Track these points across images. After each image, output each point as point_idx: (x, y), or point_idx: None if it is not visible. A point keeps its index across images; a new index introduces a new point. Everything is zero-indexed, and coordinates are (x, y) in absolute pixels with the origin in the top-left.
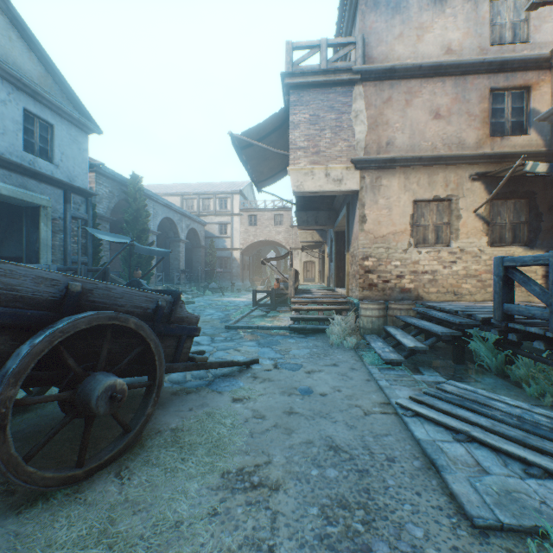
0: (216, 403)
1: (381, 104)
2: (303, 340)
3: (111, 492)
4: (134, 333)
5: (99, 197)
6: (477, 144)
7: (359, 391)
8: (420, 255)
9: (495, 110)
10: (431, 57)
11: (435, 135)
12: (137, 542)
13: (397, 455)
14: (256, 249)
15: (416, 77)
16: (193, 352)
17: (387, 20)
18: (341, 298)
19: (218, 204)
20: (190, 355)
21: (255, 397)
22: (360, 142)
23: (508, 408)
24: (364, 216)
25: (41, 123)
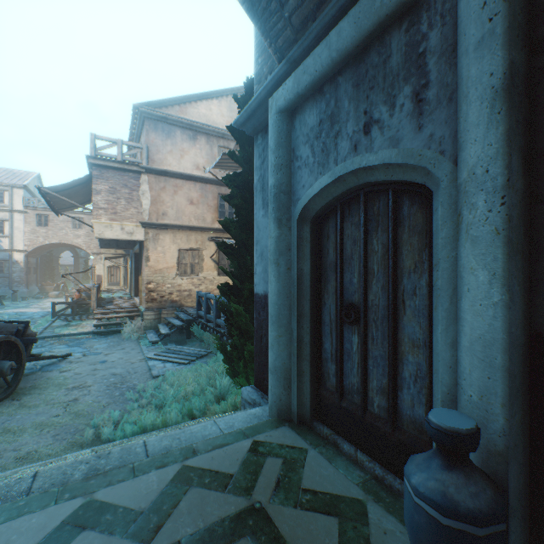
0: (51, 375)
1: (160, 189)
2: (104, 339)
3: (16, 402)
4: (11, 344)
5: None
6: (212, 222)
7: (133, 357)
8: (183, 281)
9: (222, 204)
10: (189, 169)
11: (191, 213)
12: (40, 404)
13: (139, 371)
14: (47, 250)
15: (180, 178)
16: None
17: (163, 140)
18: (135, 307)
19: None
20: (31, 354)
21: (74, 368)
22: (146, 210)
23: (189, 350)
24: (149, 257)
25: None
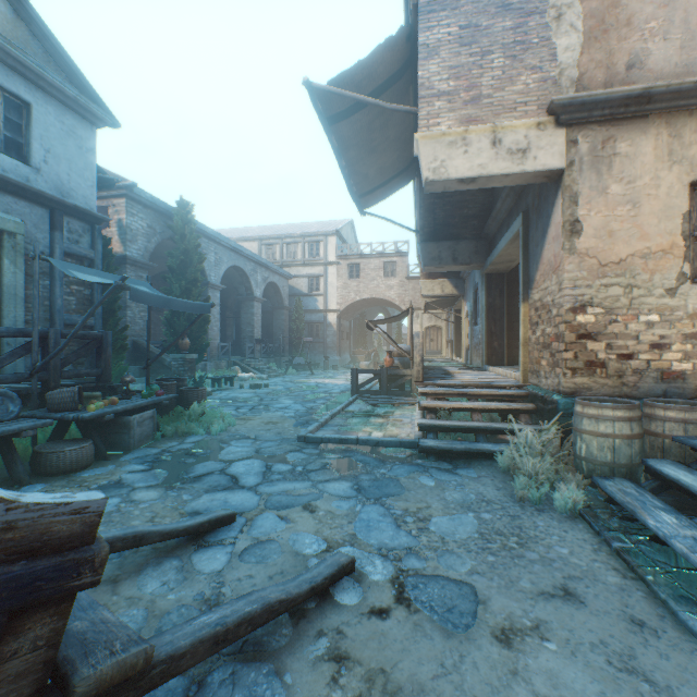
0: None
1: None
2: (451, 478)
3: None
4: None
5: (132, 233)
6: None
7: None
8: None
9: None
10: None
11: None
12: None
13: None
14: (358, 311)
15: None
16: (199, 523)
17: None
18: (513, 387)
19: (307, 250)
20: (71, 654)
21: None
22: (568, 68)
23: None
24: (575, 221)
25: (8, 98)
